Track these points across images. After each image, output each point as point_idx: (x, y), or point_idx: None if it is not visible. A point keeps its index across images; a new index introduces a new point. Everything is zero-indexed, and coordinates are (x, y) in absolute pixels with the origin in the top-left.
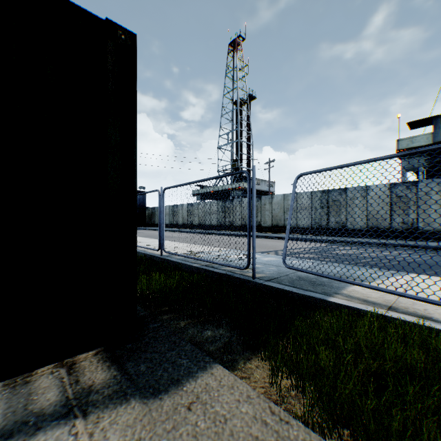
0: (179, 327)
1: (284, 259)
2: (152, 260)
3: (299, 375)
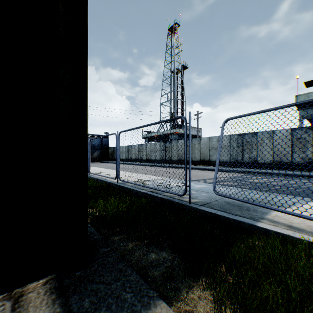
0: (127, 249)
1: (214, 187)
2: (111, 186)
3: None
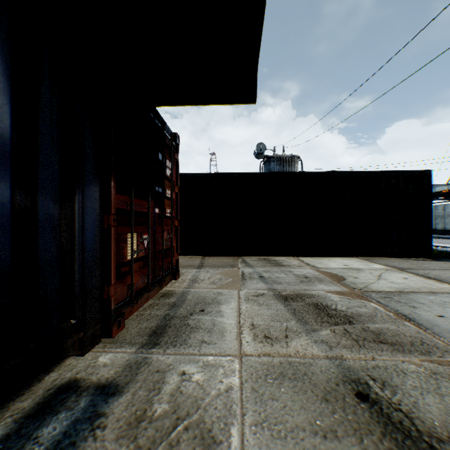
0: None
1: None
2: None
3: None
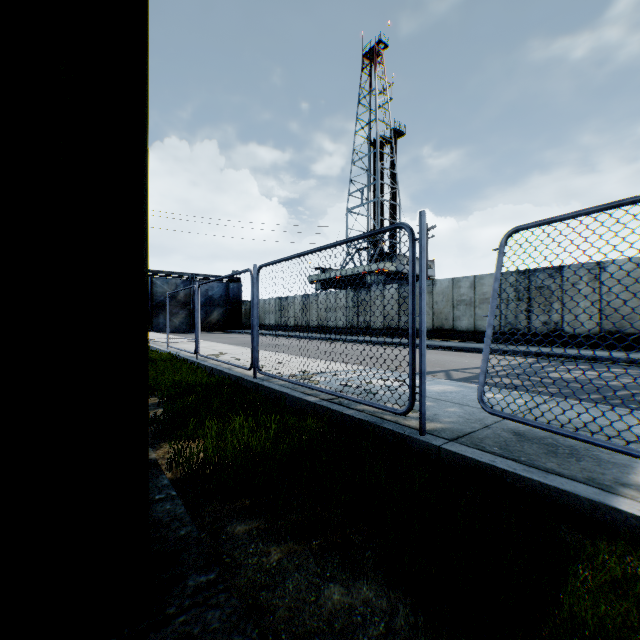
0: (266, 566)
1: (482, 395)
2: (240, 385)
3: None
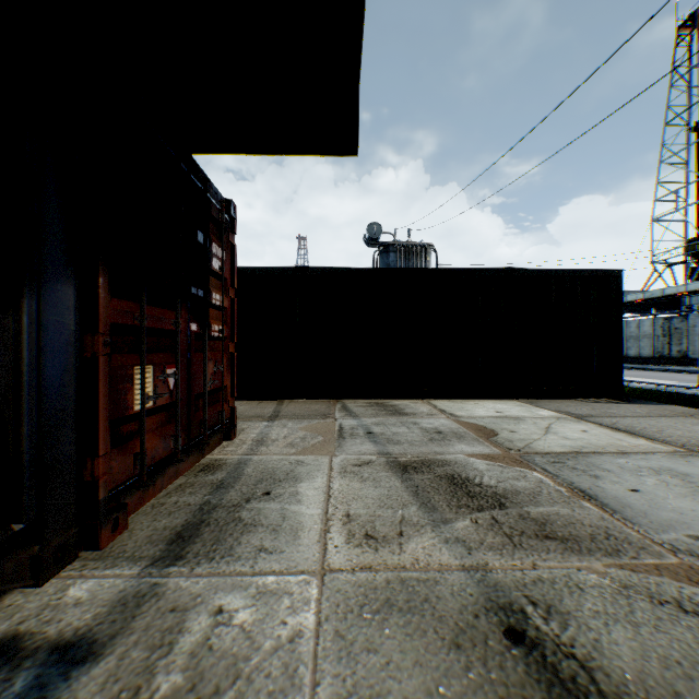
0: None
1: None
2: None
3: None
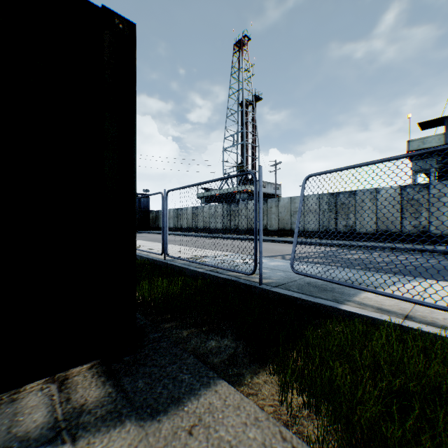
0: (181, 337)
1: (293, 264)
2: (155, 264)
3: (311, 392)
